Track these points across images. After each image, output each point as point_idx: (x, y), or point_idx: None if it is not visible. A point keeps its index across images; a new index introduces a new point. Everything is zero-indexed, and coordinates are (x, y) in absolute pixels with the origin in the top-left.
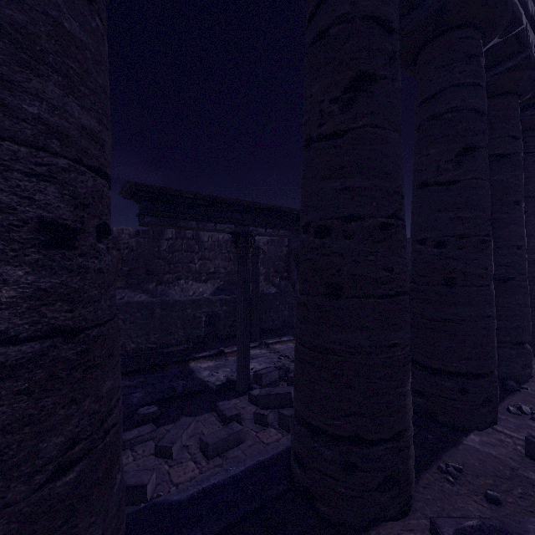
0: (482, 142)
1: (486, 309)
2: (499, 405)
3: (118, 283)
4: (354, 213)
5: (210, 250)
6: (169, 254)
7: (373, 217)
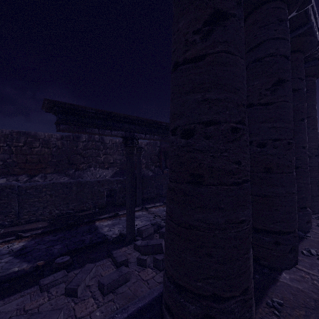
0: (289, 77)
1: (291, 188)
2: None
3: (48, 170)
4: (212, 119)
5: (110, 148)
6: (83, 151)
7: (226, 122)
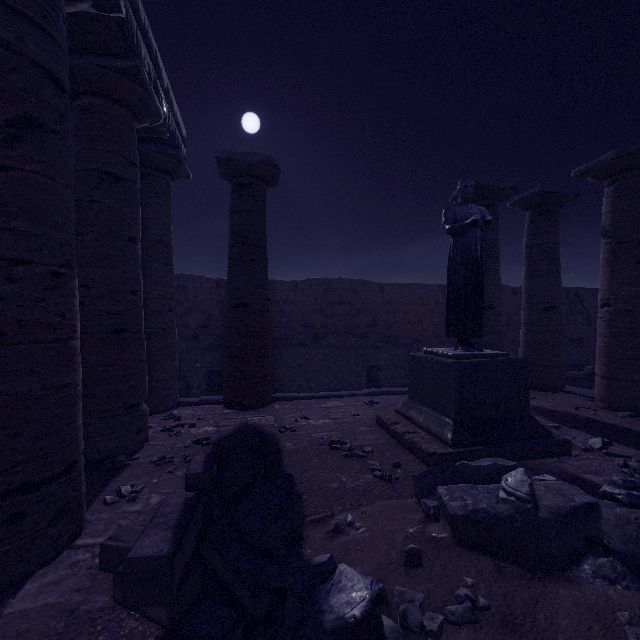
0: (57, 125)
1: (60, 376)
2: (97, 498)
3: None
4: None
5: None
6: None
7: None
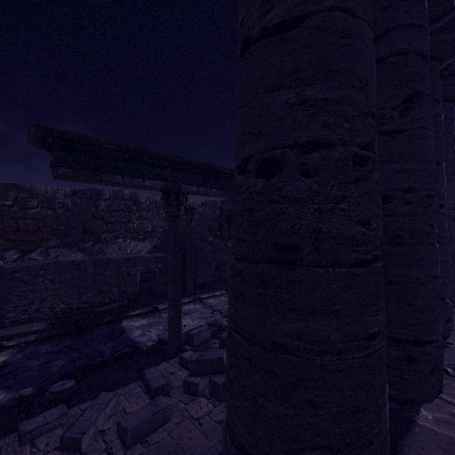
0: (428, 89)
1: (433, 270)
2: None
3: (52, 242)
4: (318, 138)
5: (147, 210)
6: (106, 214)
7: (344, 145)
